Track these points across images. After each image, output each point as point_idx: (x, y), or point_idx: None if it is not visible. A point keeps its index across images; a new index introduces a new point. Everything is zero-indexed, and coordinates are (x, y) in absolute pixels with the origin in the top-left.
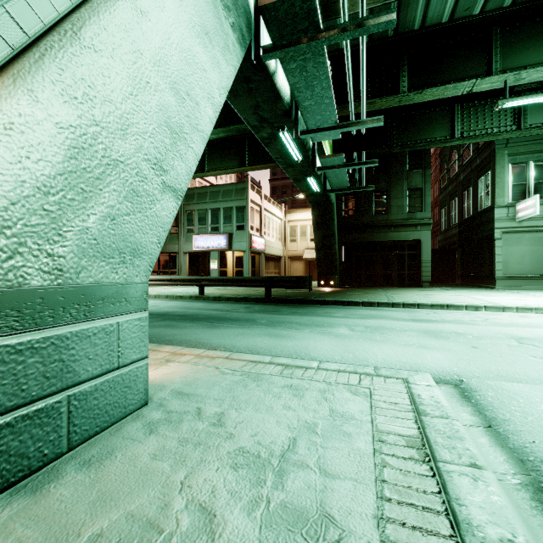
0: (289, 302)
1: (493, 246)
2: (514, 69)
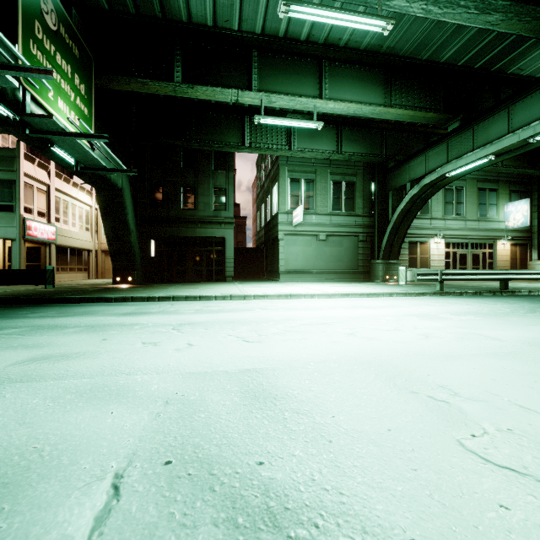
0: (17, 302)
1: (279, 245)
2: (268, 92)
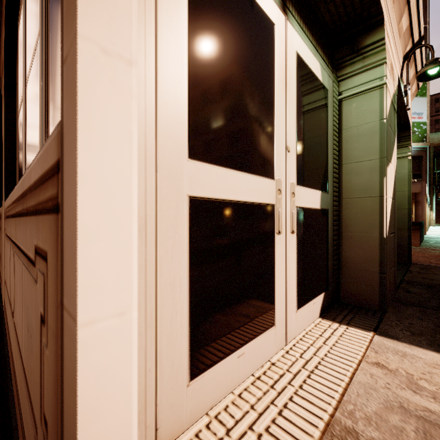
0: None
1: None
2: None
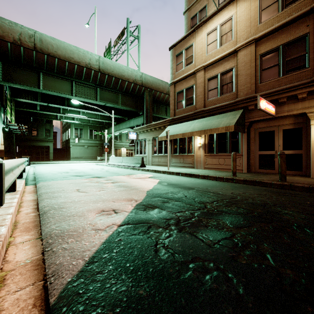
0: None
1: (70, 149)
2: (65, 113)
